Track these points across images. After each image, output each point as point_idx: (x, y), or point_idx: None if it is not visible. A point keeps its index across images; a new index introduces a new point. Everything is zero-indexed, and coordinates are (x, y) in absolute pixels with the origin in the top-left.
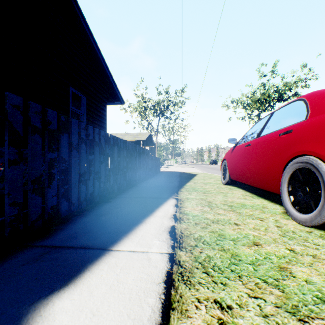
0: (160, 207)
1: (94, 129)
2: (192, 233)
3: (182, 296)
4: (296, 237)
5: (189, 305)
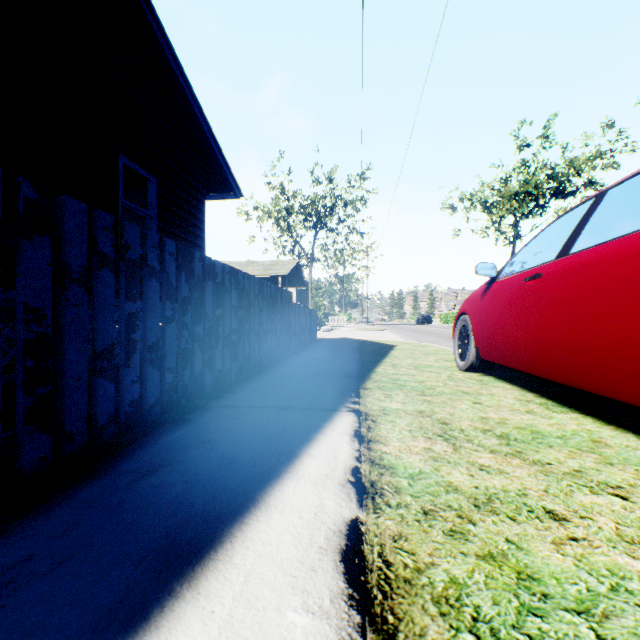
0: (314, 442)
1: (145, 233)
2: (424, 567)
3: None
4: None
5: None
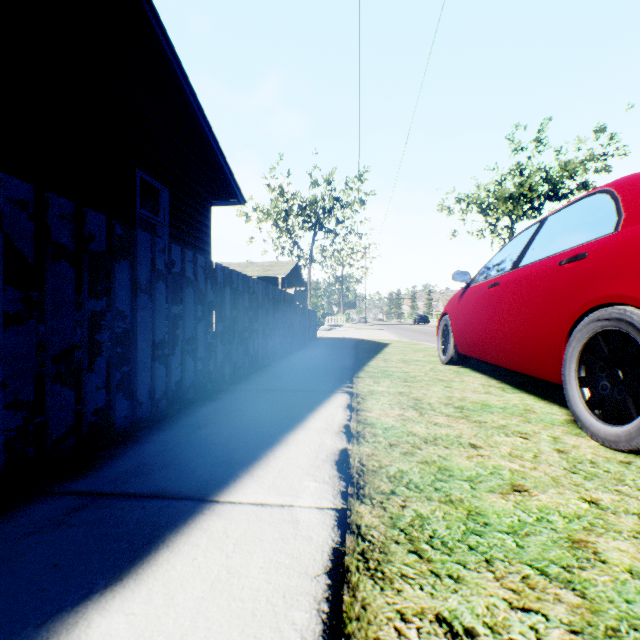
0: (316, 411)
1: (184, 252)
2: (384, 466)
3: (366, 607)
4: (599, 475)
5: (382, 628)
